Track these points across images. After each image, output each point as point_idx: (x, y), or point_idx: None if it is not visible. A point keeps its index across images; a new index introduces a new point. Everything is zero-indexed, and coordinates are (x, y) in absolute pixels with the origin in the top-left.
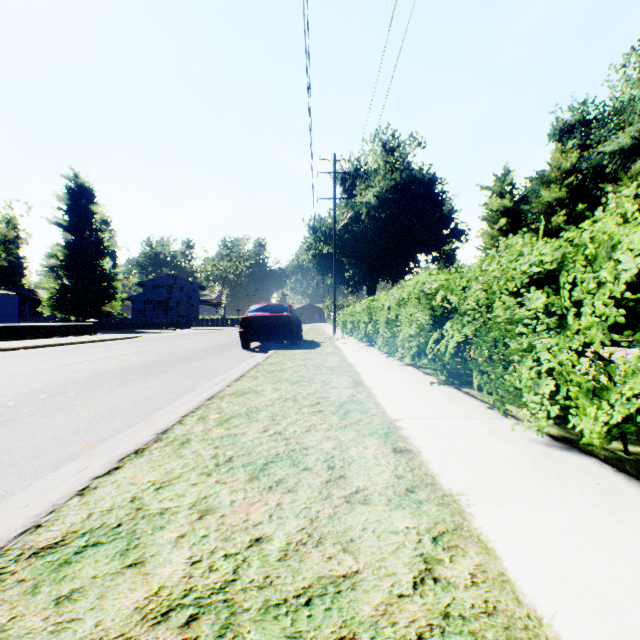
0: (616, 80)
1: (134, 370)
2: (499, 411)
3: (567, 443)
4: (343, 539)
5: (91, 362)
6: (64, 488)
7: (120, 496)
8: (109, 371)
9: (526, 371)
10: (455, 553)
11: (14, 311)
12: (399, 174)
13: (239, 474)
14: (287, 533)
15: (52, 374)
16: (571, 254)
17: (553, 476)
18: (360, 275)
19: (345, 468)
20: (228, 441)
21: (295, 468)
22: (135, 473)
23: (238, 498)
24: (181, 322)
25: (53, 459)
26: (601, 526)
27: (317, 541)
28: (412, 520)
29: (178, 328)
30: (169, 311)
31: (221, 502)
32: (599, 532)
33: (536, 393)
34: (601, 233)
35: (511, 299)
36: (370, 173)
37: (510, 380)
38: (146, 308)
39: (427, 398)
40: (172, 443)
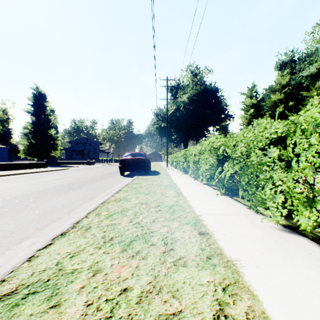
0: (308, 40)
1: (65, 187)
2: (253, 210)
3: (291, 229)
4: (173, 289)
5: (43, 182)
6: (20, 256)
7: (50, 261)
8: (52, 187)
9: (268, 190)
10: (236, 298)
11: (6, 155)
12: (199, 87)
13: (116, 248)
14: (141, 285)
15: (22, 189)
16: (292, 128)
17: (286, 249)
18: (180, 137)
19: (173, 244)
20: (111, 228)
21: (146, 244)
22: (60, 247)
23: (115, 263)
24: (90, 161)
25: (18, 237)
26: (315, 280)
27: (158, 290)
28: (211, 277)
29: (88, 164)
30: (84, 155)
31: (105, 265)
32: (315, 284)
33: (273, 201)
34: (310, 117)
35: (260, 152)
36: (185, 86)
37: (259, 194)
38: (72, 154)
39: (215, 203)
40: (81, 229)
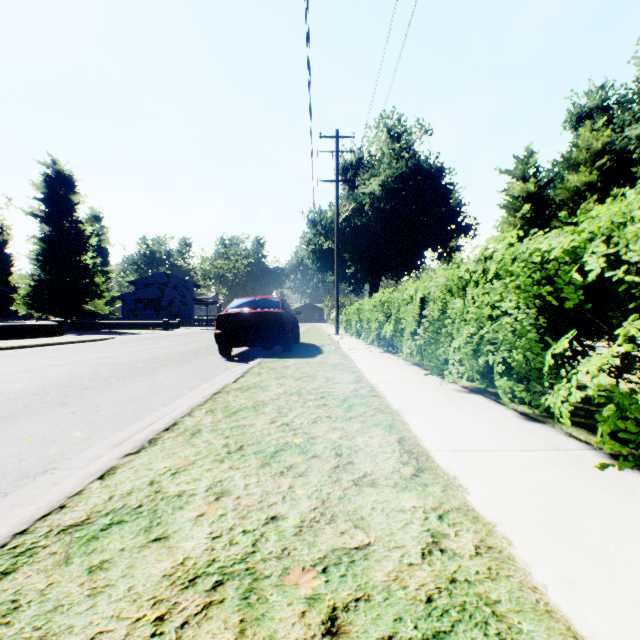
0: None
1: (12, 400)
2: None
3: None
4: None
5: None
6: None
7: None
8: None
9: None
10: None
11: None
12: (405, 163)
13: None
14: None
15: None
16: None
17: None
18: (363, 272)
19: None
20: None
21: None
22: None
23: None
24: (169, 322)
25: None
26: None
27: None
28: None
29: (165, 328)
30: (161, 310)
31: None
32: None
33: None
34: None
35: None
36: (374, 161)
37: None
38: (137, 307)
39: None
40: None
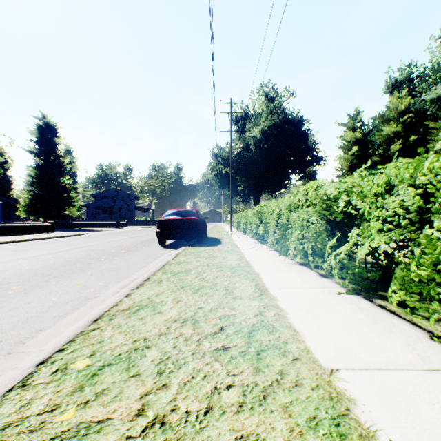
0: (435, 47)
1: (55, 269)
2: None
3: None
4: None
5: (25, 259)
6: None
7: None
8: (31, 270)
9: None
10: None
11: None
12: (277, 116)
13: None
14: None
15: None
16: None
17: None
18: (249, 189)
19: None
20: None
21: None
22: None
23: None
24: (120, 222)
25: None
26: None
27: None
28: None
29: (117, 227)
30: (113, 214)
31: None
32: None
33: None
34: None
35: None
36: (256, 115)
37: None
38: (97, 212)
39: (346, 317)
40: None
